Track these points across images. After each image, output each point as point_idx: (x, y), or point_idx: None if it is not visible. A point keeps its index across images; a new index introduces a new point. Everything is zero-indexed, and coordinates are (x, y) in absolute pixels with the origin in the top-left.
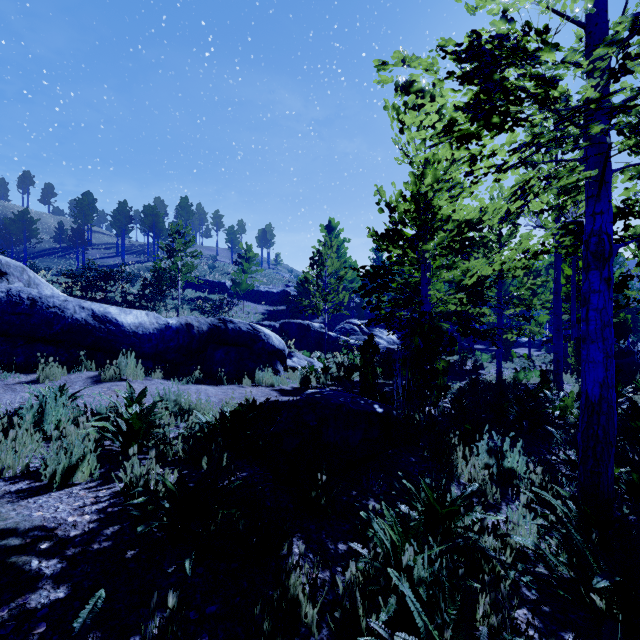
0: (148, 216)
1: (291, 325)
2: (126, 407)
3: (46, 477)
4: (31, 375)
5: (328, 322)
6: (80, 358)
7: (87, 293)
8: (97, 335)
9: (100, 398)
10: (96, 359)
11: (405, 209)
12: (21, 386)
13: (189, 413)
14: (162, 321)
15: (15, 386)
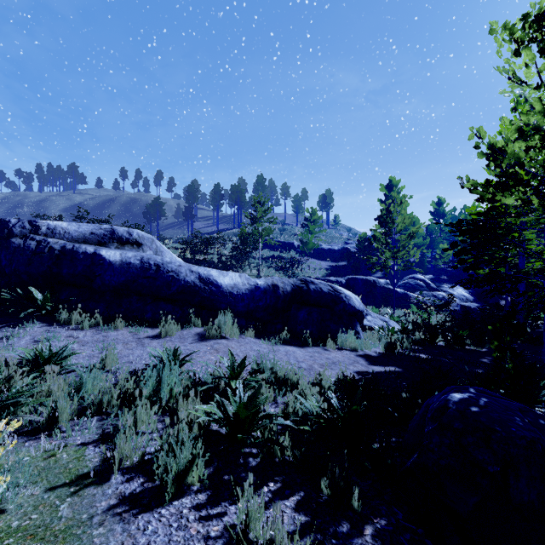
0: (234, 193)
1: (357, 281)
2: (229, 378)
3: (158, 473)
4: (155, 329)
5: (388, 277)
6: (190, 315)
7: (194, 256)
8: (202, 295)
9: (205, 358)
10: (201, 316)
11: (526, 146)
12: (148, 340)
13: (284, 384)
14: (252, 282)
15: (144, 340)
